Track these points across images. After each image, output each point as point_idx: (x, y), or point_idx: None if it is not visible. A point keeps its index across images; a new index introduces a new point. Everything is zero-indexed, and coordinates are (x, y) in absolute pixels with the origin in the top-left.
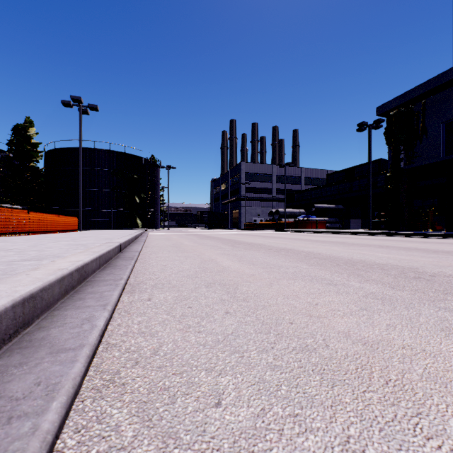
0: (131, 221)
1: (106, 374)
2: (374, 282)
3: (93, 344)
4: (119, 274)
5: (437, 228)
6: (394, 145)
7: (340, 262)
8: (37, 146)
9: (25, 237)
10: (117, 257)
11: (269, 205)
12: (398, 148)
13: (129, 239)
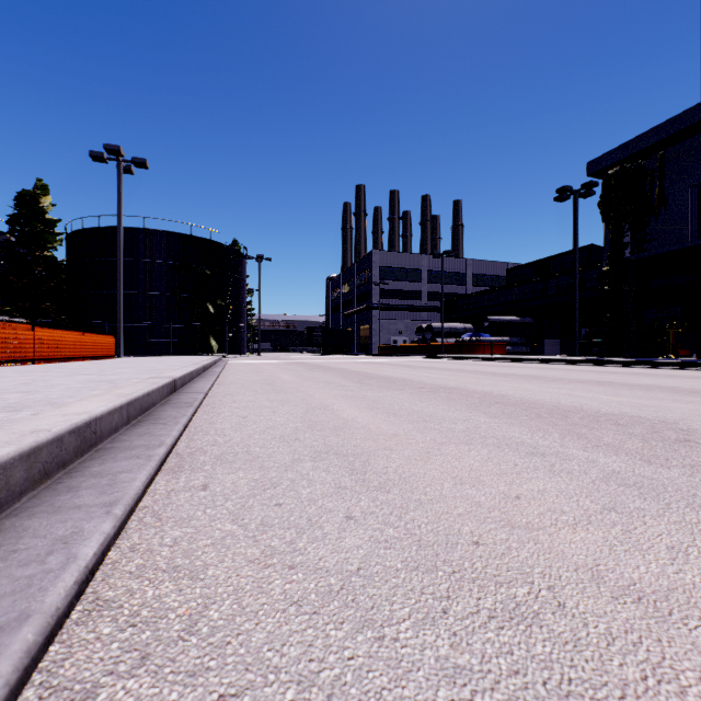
0: (201, 342)
1: (64, 696)
2: (610, 450)
3: (53, 610)
4: (159, 435)
5: (680, 353)
6: (615, 222)
7: (542, 410)
8: (55, 224)
9: (25, 368)
10: (166, 403)
11: (416, 317)
12: (621, 228)
13: (192, 371)
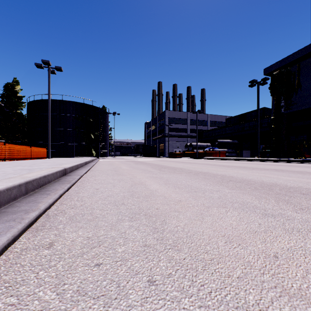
0: (88, 151)
1: None
2: None
3: None
4: (40, 202)
5: (306, 156)
6: (277, 96)
7: (256, 185)
8: (22, 98)
9: None
10: (57, 181)
11: (185, 140)
12: (280, 98)
13: (78, 164)
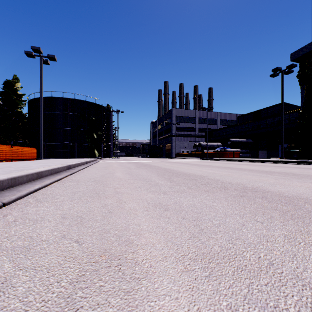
0: (90, 151)
1: None
2: None
3: None
4: None
5: None
6: (308, 85)
7: None
8: (22, 96)
9: None
10: None
11: (193, 140)
12: None
13: (41, 171)
